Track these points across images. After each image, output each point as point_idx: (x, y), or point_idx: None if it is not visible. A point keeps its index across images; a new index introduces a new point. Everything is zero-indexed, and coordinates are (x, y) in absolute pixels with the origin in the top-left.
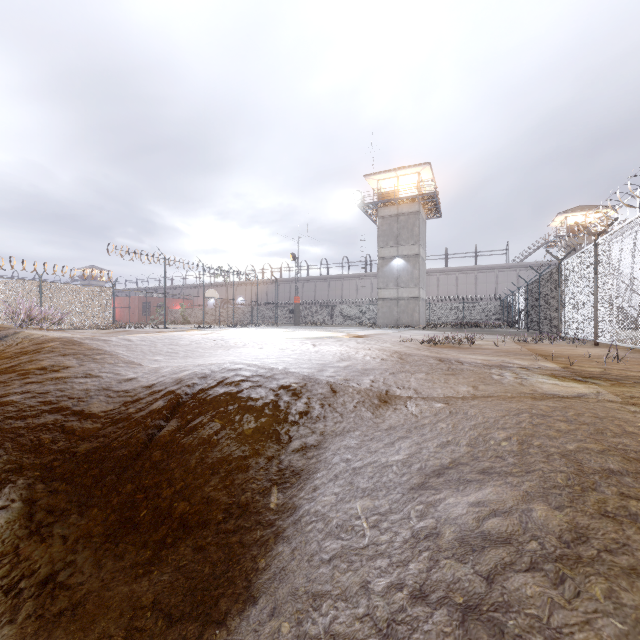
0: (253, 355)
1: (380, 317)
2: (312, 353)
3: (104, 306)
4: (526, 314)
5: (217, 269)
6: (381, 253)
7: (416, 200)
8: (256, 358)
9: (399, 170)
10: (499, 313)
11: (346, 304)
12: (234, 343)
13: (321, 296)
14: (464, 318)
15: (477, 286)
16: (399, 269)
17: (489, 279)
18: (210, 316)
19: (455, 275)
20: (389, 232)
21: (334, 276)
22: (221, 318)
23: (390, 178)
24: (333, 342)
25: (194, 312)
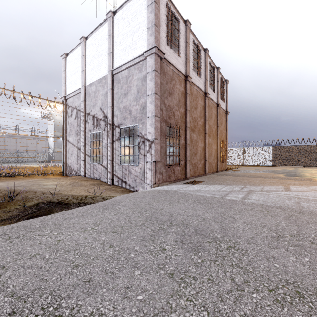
0: None
1: (56, 159)
2: None
3: None
4: None
5: None
6: (56, 134)
7: None
8: None
9: None
10: None
11: None
12: None
13: None
14: None
15: None
16: None
17: None
18: None
19: None
20: (60, 126)
21: None
22: None
23: (59, 105)
24: None
25: None
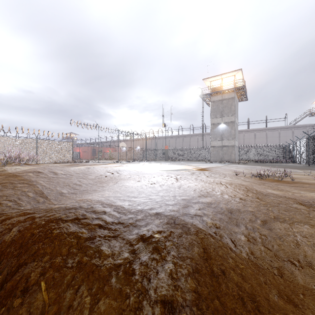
0: (128, 192)
1: (212, 156)
2: (176, 189)
3: (68, 151)
4: (307, 155)
5: (125, 132)
6: (212, 121)
7: (233, 91)
8: (128, 197)
9: (223, 74)
10: (282, 154)
11: (192, 149)
12: (124, 176)
13: (179, 145)
14: (260, 157)
15: (267, 139)
16: (223, 130)
17: (274, 135)
18: (123, 156)
19: (254, 133)
20: (217, 109)
21: (185, 135)
22: (128, 157)
23: (217, 80)
24: (189, 176)
25: (116, 154)
